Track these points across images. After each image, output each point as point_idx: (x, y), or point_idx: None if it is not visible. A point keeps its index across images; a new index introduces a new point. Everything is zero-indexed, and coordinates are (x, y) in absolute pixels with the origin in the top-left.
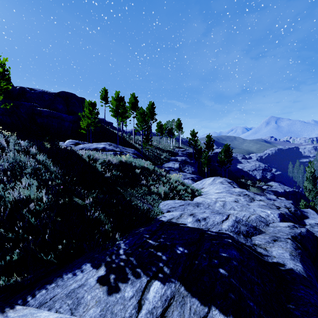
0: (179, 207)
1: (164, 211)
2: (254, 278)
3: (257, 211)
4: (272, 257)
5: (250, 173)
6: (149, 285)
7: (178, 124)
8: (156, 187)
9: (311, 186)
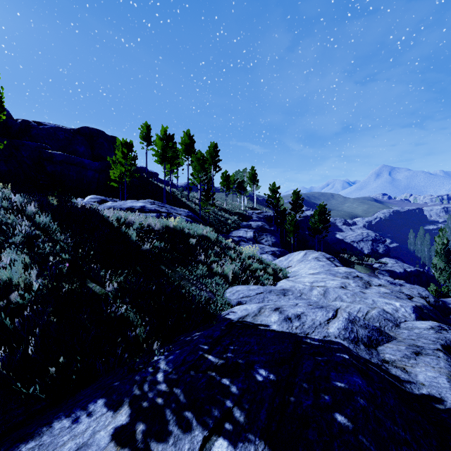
0: (256, 297)
1: (232, 303)
2: (398, 431)
3: (378, 303)
4: (418, 384)
5: (354, 245)
6: (206, 449)
7: (252, 176)
8: (220, 265)
9: (443, 264)
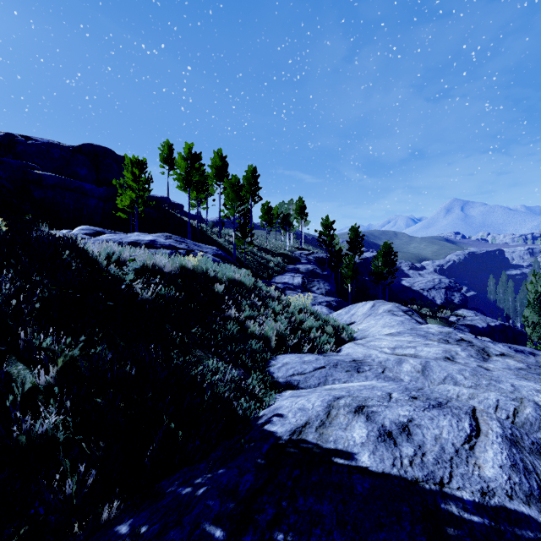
0: (314, 374)
1: (277, 383)
2: None
3: (523, 391)
4: None
5: (424, 294)
6: None
7: (300, 208)
8: (258, 323)
9: (537, 317)
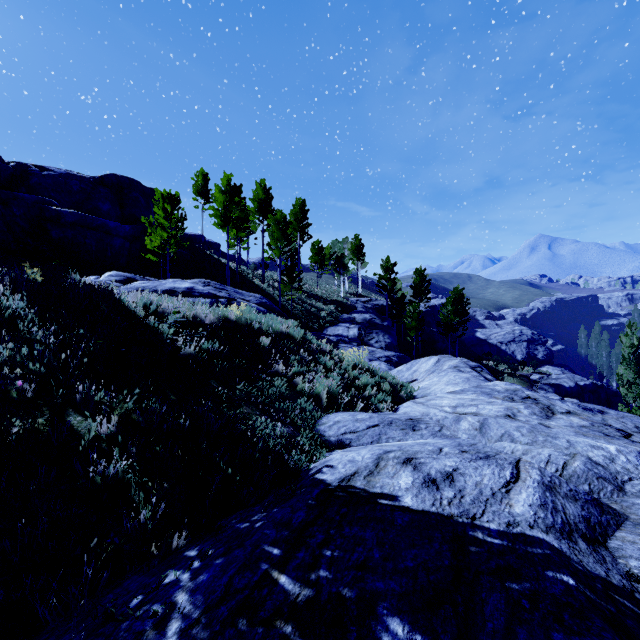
0: (367, 433)
1: (328, 442)
2: None
3: (578, 447)
4: None
5: (502, 347)
6: None
7: (356, 248)
8: (308, 380)
9: (633, 375)
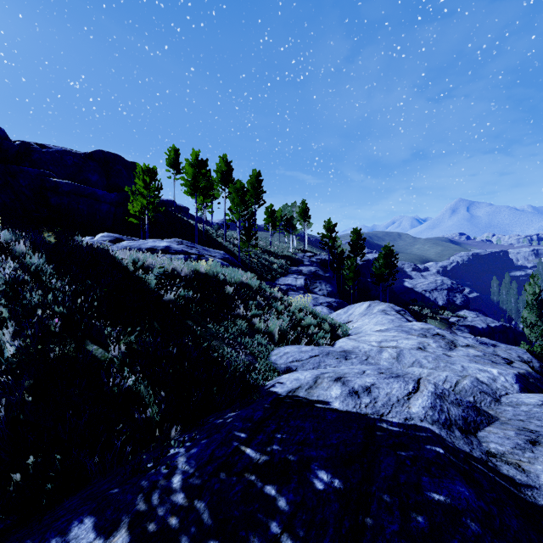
0: (309, 361)
1: (279, 369)
2: None
3: (469, 370)
4: None
5: (426, 295)
6: None
7: (303, 211)
8: (263, 320)
9: (535, 318)
